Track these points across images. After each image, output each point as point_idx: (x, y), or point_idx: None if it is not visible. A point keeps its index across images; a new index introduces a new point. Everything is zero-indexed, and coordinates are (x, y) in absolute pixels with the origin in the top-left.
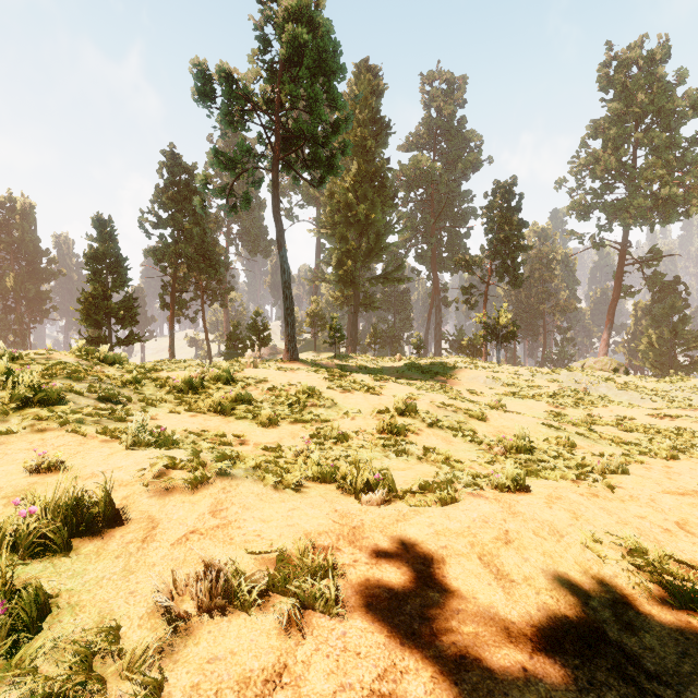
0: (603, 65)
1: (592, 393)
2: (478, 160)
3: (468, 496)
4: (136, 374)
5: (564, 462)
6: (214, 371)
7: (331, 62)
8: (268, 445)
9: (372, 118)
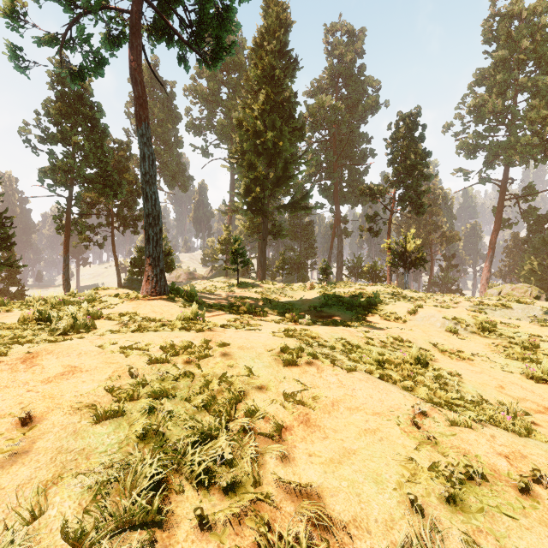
0: (487, 20)
1: None
2: (376, 103)
3: None
4: None
5: None
6: None
7: None
8: None
9: (280, 51)
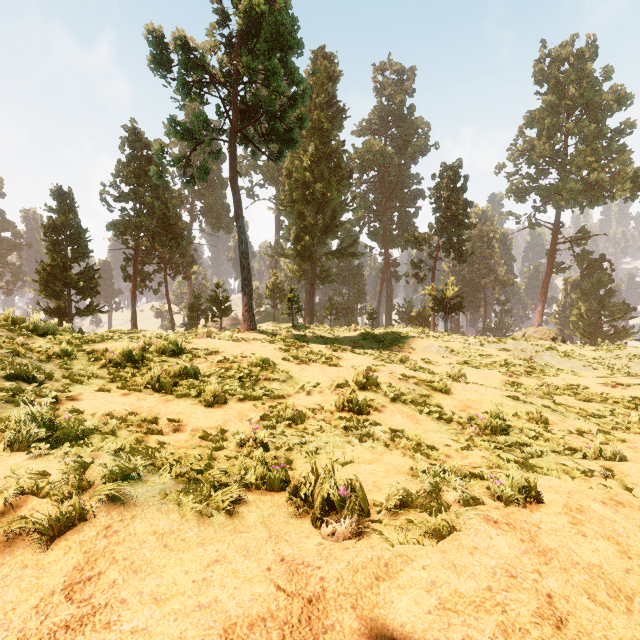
0: (538, 62)
1: (537, 361)
2: (426, 145)
3: (469, 520)
4: (70, 346)
5: (545, 444)
6: (159, 342)
7: (288, 37)
8: (209, 431)
9: (328, 102)
